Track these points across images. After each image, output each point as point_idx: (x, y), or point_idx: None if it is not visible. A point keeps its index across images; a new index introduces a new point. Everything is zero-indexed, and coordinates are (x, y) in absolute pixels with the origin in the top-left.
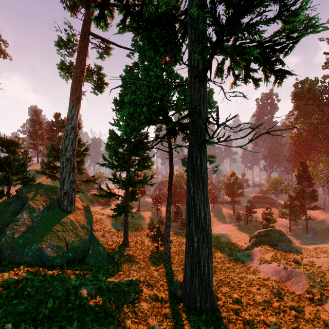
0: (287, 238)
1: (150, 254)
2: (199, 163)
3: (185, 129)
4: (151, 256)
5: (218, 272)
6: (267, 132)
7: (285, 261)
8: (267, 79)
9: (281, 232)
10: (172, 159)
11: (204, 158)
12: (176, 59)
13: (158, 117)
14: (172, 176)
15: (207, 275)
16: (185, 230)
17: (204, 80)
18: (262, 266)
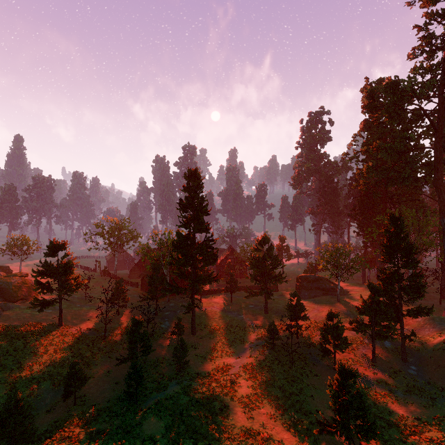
0: None
1: None
2: None
3: None
4: None
5: None
6: None
7: None
8: None
9: None
10: None
11: None
12: None
13: None
14: None
15: None
16: None
17: None
18: None
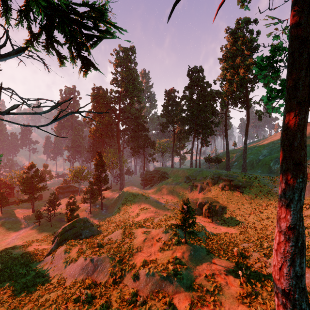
0: (90, 223)
1: None
2: None
3: None
4: None
5: None
6: (77, 112)
7: (90, 249)
8: (74, 61)
9: (85, 219)
10: None
11: None
12: None
13: None
14: None
15: None
16: None
17: None
18: (69, 268)
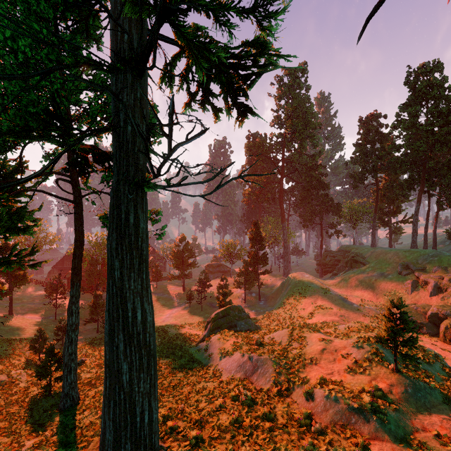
0: (246, 314)
1: (30, 406)
2: (132, 222)
3: (106, 161)
4: (31, 411)
5: (165, 394)
6: (239, 177)
7: (248, 346)
8: (229, 112)
9: (240, 307)
10: (82, 214)
11: (142, 213)
12: (90, 32)
13: (47, 132)
14: (82, 247)
15: (149, 427)
16: (105, 354)
17: (142, 67)
18: (224, 361)
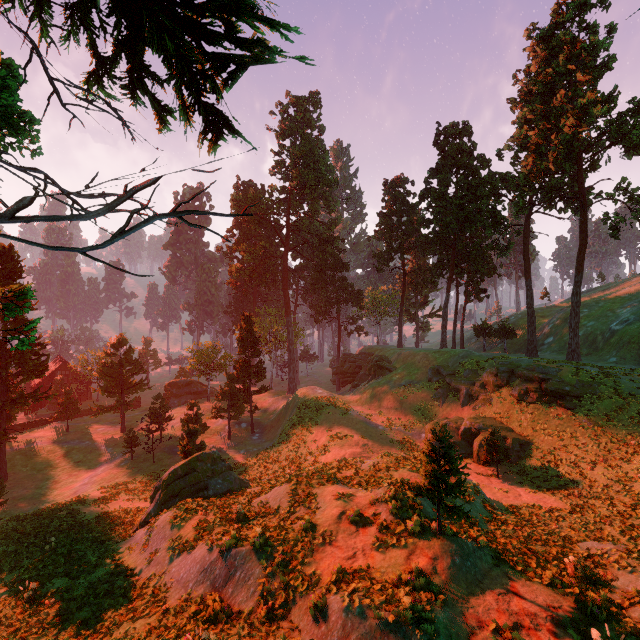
0: (226, 464)
1: None
2: None
3: None
4: None
5: None
6: (174, 214)
7: (223, 525)
8: (187, 117)
9: (216, 454)
10: None
11: None
12: None
13: None
14: None
15: None
16: None
17: None
18: (177, 563)
